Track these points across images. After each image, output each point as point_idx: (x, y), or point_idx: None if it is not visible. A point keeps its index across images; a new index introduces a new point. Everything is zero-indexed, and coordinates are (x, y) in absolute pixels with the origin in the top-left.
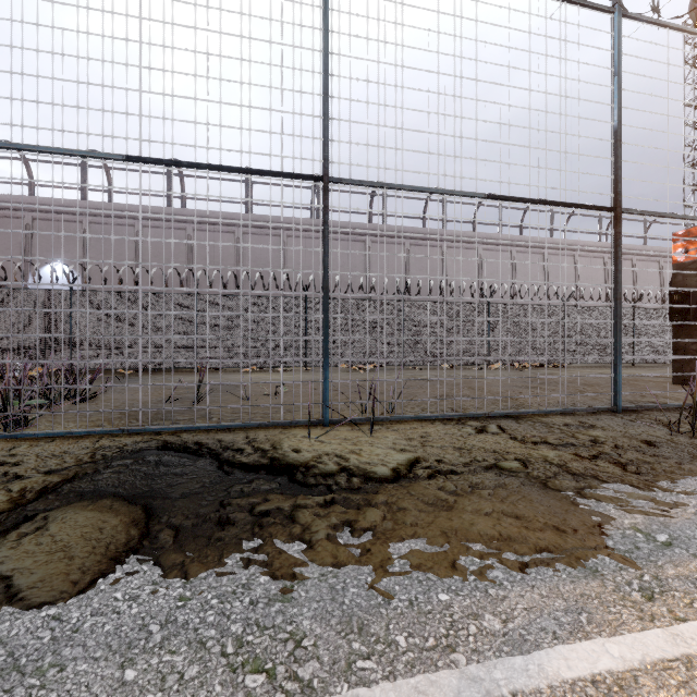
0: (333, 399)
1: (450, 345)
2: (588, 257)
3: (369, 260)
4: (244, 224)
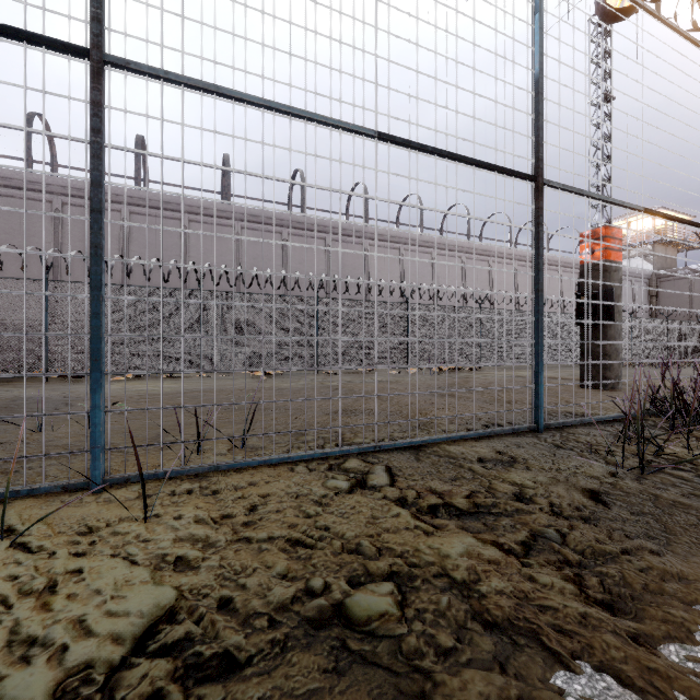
0: (185, 422)
1: (368, 347)
2: (501, 263)
3: (286, 254)
4: (133, 202)
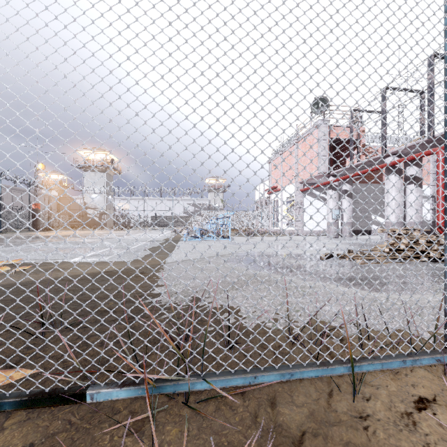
0: None
1: None
2: None
3: None
4: None
